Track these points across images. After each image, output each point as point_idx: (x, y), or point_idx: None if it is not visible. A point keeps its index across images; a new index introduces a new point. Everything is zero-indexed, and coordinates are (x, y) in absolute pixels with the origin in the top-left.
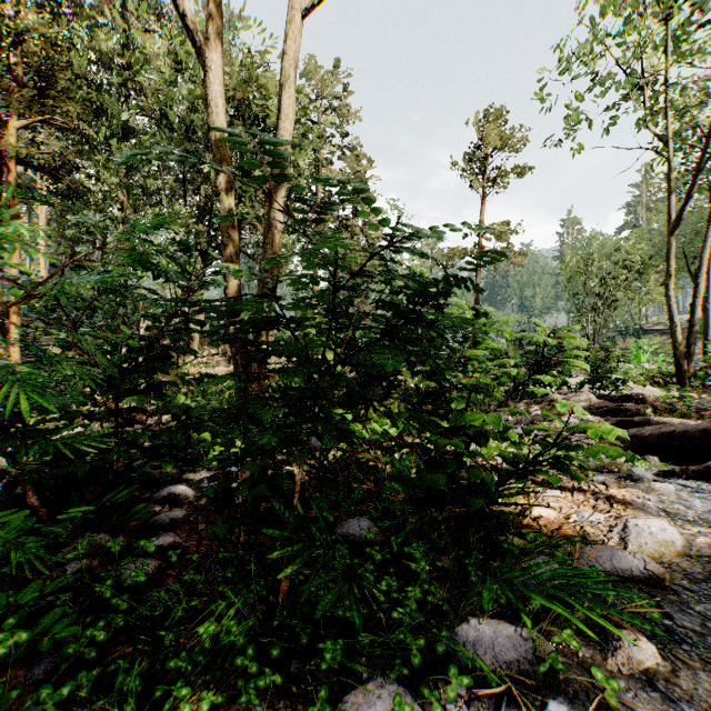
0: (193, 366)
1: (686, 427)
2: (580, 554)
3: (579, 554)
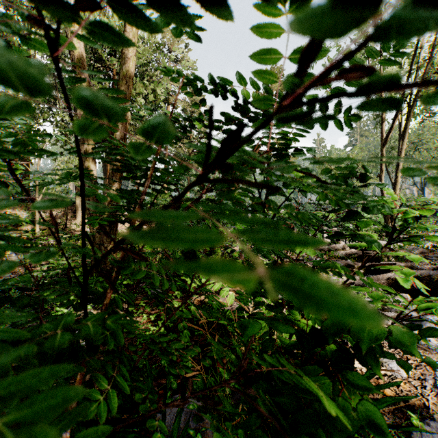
0: (78, 226)
1: (428, 272)
2: (421, 436)
3: (419, 436)
